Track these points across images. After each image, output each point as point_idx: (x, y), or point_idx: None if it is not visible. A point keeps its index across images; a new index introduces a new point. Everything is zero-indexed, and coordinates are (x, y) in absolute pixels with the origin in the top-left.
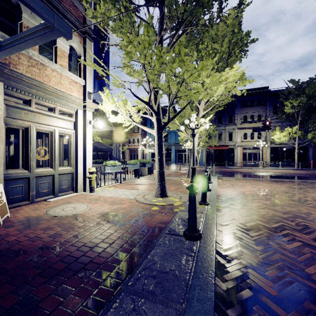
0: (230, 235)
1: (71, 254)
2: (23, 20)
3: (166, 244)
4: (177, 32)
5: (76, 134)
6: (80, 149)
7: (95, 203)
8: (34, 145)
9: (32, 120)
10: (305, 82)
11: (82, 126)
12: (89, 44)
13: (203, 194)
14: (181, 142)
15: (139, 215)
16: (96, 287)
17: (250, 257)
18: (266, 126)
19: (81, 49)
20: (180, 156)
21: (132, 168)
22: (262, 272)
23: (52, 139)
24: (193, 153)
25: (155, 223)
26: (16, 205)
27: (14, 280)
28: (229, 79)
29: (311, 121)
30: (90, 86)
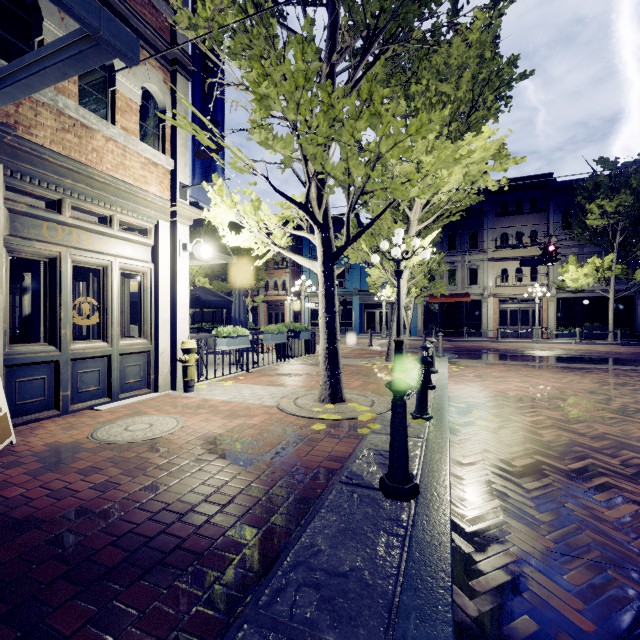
0: (480, 486)
1: (137, 528)
2: (45, 36)
3: (343, 507)
4: (365, 56)
5: (156, 270)
6: (165, 302)
7: (193, 415)
8: (69, 294)
9: (65, 243)
10: (630, 163)
11: (169, 255)
12: (183, 85)
13: (420, 397)
14: (373, 288)
15: (286, 441)
16: (186, 609)
17: (527, 538)
18: (548, 255)
19: (167, 96)
20: (370, 317)
21: (272, 342)
22: (557, 574)
23: (105, 282)
24: (397, 311)
25: (318, 460)
26: (31, 419)
27: (10, 588)
28: (474, 157)
29: None
30: (185, 173)
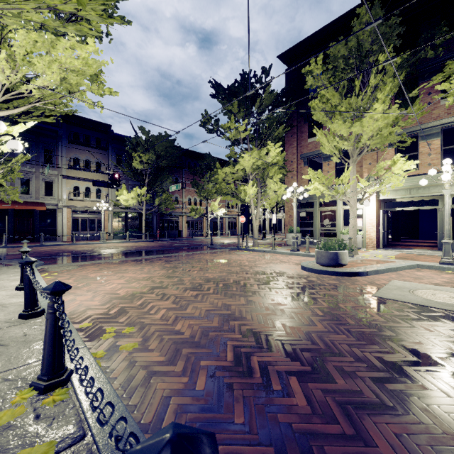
0: None
1: None
2: None
3: None
4: None
5: None
6: None
7: None
8: None
9: None
10: (155, 136)
11: None
12: None
13: (52, 351)
14: None
15: None
16: None
17: None
18: (115, 180)
19: None
20: None
21: None
22: None
23: None
24: None
25: None
26: None
27: None
28: (75, 65)
29: (158, 184)
30: None
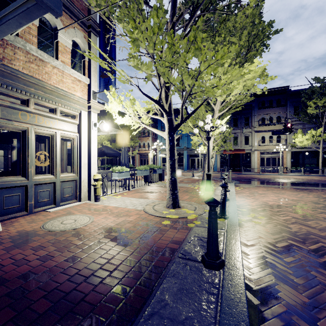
0: (259, 260)
1: (60, 285)
2: None
3: (180, 274)
4: (191, 19)
5: (80, 137)
6: (84, 154)
7: (98, 215)
8: (33, 149)
9: (31, 122)
10: None
11: (87, 129)
12: (94, 39)
13: (222, 206)
14: (194, 146)
15: (148, 231)
16: None
17: (291, 295)
18: (287, 129)
19: (86, 45)
20: (192, 161)
21: (141, 174)
22: (313, 321)
23: (53, 143)
24: (208, 158)
25: (166, 243)
26: (12, 216)
27: None
28: (249, 76)
29: None
30: (95, 85)
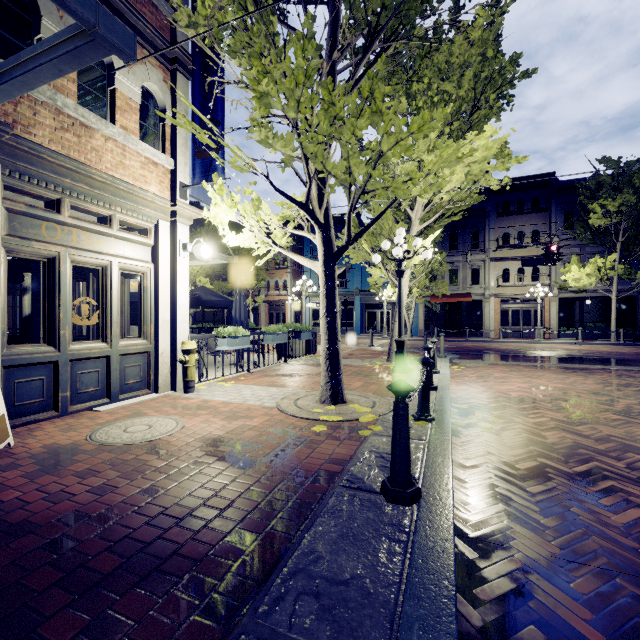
0: (483, 490)
1: (134, 533)
2: (44, 34)
3: (344, 511)
4: (366, 53)
5: (156, 270)
6: (165, 302)
7: (193, 416)
8: (68, 294)
9: (64, 243)
10: (633, 163)
11: (169, 255)
12: (183, 84)
13: (421, 399)
14: (374, 288)
15: (286, 443)
16: (183, 618)
17: (532, 544)
18: (551, 255)
19: (167, 95)
20: (371, 317)
21: (273, 342)
22: (563, 582)
23: (105, 282)
24: (399, 311)
25: (319, 463)
26: (29, 420)
27: (3, 596)
28: (476, 156)
29: None
30: (185, 172)
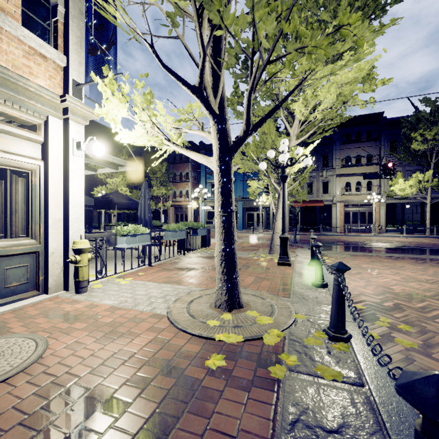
0: None
1: None
2: None
3: None
4: None
5: (45, 168)
6: (56, 201)
7: (65, 332)
8: None
9: None
10: None
11: (61, 153)
12: None
13: (337, 312)
14: (253, 196)
15: (169, 396)
16: None
17: None
18: (388, 170)
19: None
20: (250, 217)
21: (172, 238)
22: None
23: None
24: (283, 211)
25: None
26: None
27: None
28: (348, 77)
29: None
30: (80, 71)
